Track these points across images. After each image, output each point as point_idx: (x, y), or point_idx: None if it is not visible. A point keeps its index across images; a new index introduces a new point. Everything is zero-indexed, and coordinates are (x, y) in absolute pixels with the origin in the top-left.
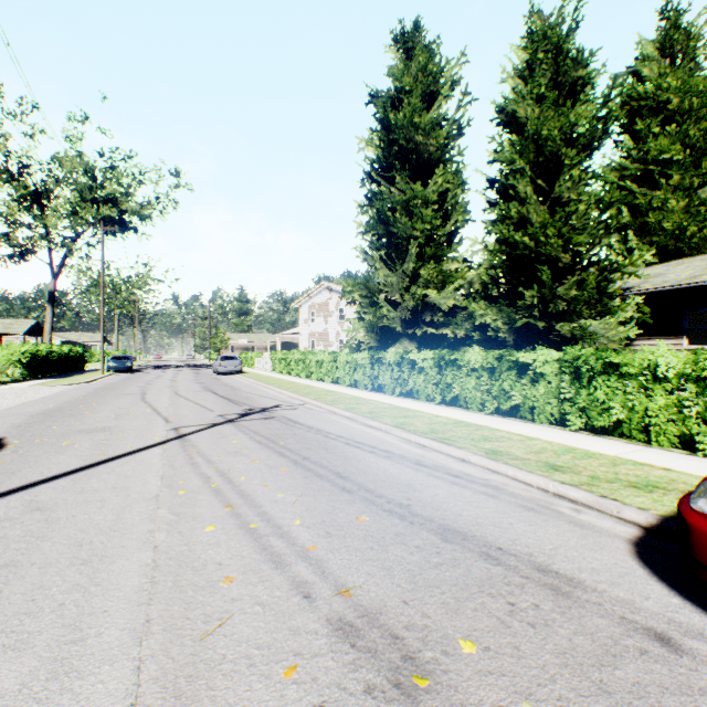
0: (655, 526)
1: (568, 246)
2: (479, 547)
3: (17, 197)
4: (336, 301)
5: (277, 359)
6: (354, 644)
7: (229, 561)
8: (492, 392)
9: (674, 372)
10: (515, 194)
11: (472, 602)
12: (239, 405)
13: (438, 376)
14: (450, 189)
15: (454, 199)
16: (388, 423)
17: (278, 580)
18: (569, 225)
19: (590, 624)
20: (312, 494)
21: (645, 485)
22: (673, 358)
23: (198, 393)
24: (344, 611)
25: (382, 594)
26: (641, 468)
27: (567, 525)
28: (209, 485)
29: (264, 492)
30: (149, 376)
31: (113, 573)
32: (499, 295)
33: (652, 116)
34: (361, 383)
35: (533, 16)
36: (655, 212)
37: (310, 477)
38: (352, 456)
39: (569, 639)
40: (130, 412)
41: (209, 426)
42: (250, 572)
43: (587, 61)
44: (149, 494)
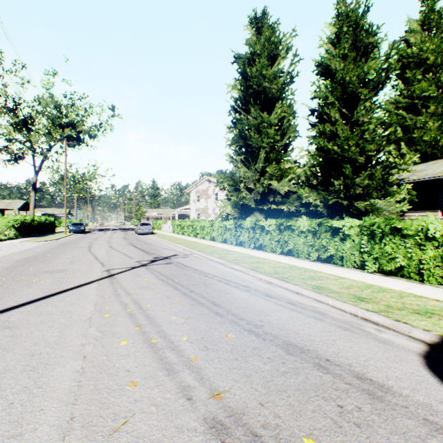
0: (437, 343)
1: (362, 152)
2: (313, 359)
3: (12, 123)
4: (213, 188)
5: (176, 225)
6: (223, 441)
7: (135, 369)
8: (314, 246)
9: (440, 234)
10: (328, 119)
11: (311, 405)
12: (150, 255)
13: (278, 236)
14: (285, 116)
15: (288, 123)
16: (246, 267)
17: (169, 385)
18: (363, 139)
19: (401, 425)
20: (195, 317)
21: (425, 312)
22: (439, 224)
23: (124, 247)
24: (216, 411)
25: (244, 397)
26: (420, 300)
27: (373, 341)
28: (126, 310)
29: (163, 315)
30: (95, 235)
31: (51, 378)
32: (318, 184)
33: (416, 68)
34: (229, 240)
35: (339, 3)
36: (418, 130)
37: (195, 305)
38: (223, 290)
39: (387, 438)
40: (80, 259)
41: (129, 269)
42: (149, 378)
43: (375, 32)
44: (85, 316)
